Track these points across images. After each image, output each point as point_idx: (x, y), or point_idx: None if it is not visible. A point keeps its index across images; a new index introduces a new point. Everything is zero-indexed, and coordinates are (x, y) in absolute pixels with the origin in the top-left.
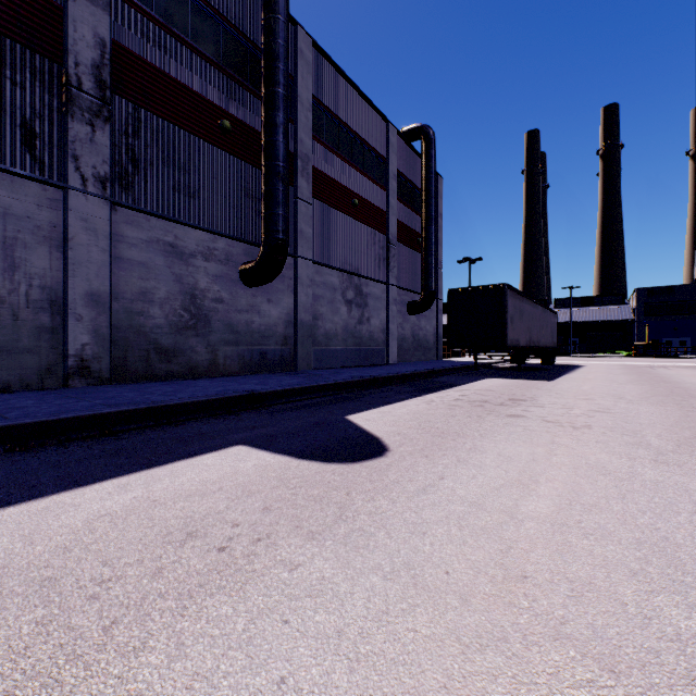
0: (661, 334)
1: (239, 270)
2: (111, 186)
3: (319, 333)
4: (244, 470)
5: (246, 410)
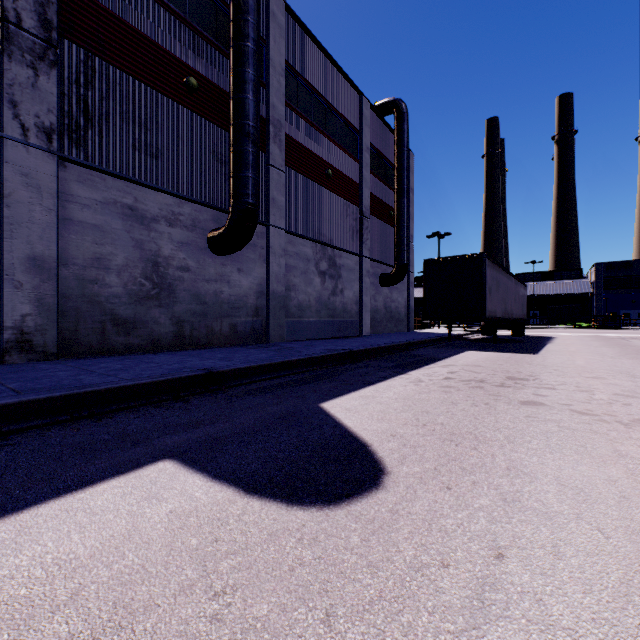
0: (620, 306)
1: (207, 237)
2: (58, 139)
3: (292, 304)
4: (146, 527)
5: (199, 394)
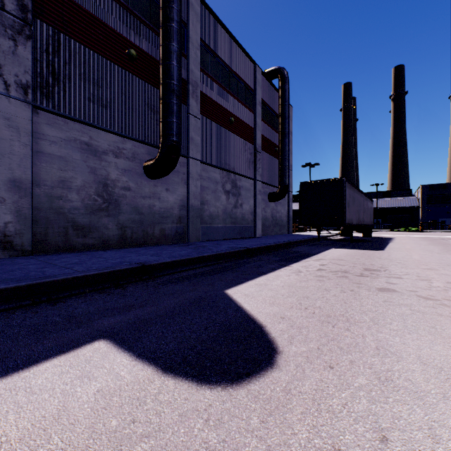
0: (438, 216)
1: (143, 165)
2: (32, 92)
3: (205, 214)
4: (75, 407)
5: (134, 282)
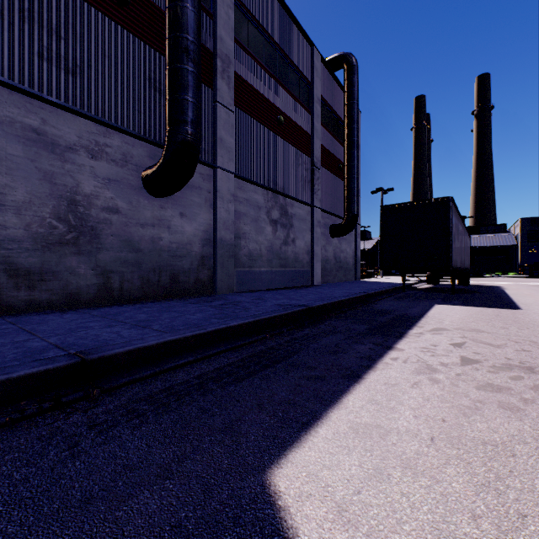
0: None
1: (142, 175)
2: None
3: (241, 253)
4: None
5: (34, 416)
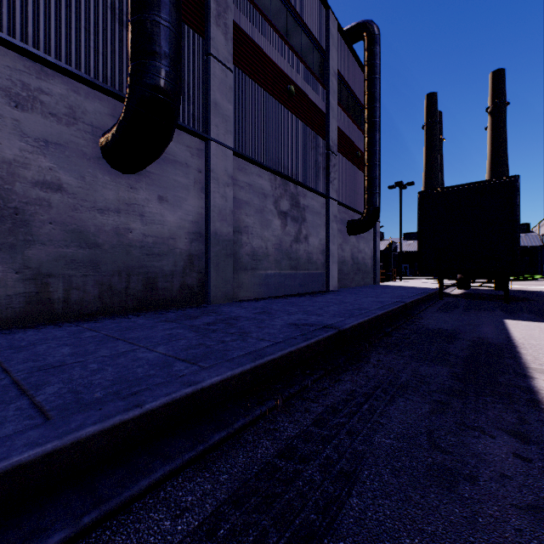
0: None
1: (100, 139)
2: None
3: (243, 251)
4: None
5: None
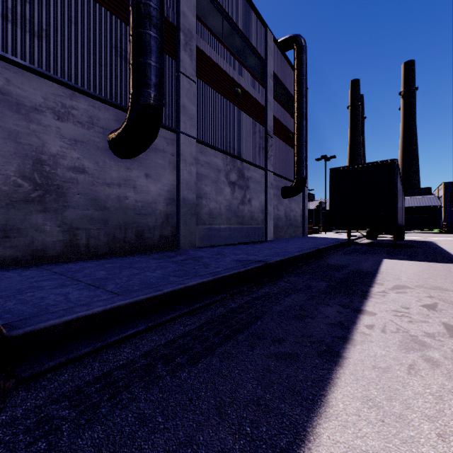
0: None
1: (108, 137)
2: None
3: (203, 211)
4: None
5: None
